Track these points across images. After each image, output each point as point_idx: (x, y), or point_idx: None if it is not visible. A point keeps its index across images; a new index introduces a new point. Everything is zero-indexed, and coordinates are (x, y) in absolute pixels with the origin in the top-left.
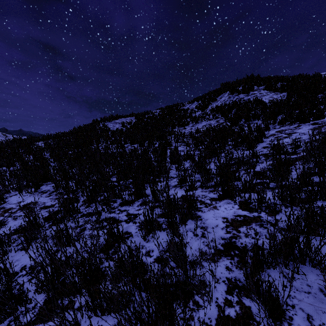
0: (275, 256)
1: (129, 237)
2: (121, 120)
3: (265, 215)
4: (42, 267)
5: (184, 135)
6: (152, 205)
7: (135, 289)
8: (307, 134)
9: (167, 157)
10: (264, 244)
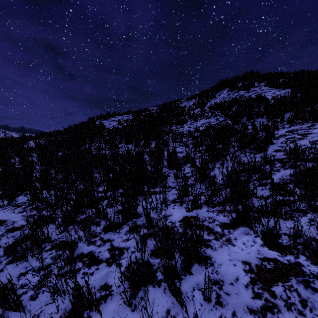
0: None
1: (108, 297)
2: (118, 118)
3: (307, 262)
4: None
5: (182, 134)
6: (144, 232)
7: None
8: None
9: (164, 160)
10: None
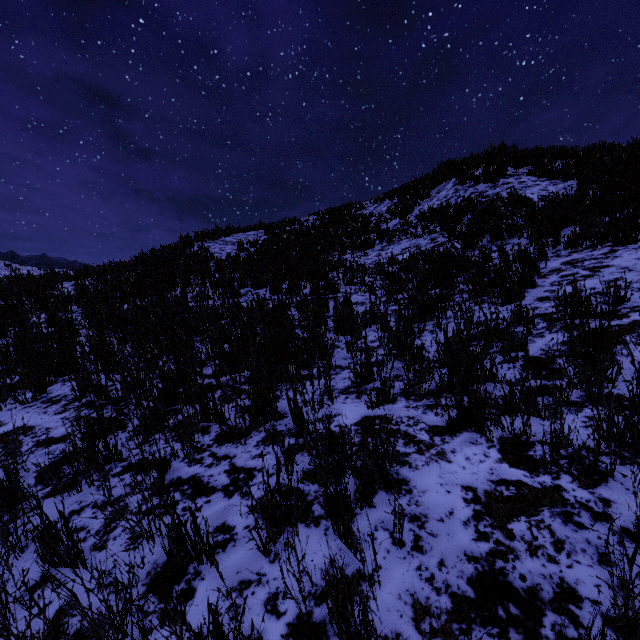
0: None
1: (228, 543)
2: (237, 237)
3: (572, 485)
4: None
5: (364, 270)
6: (291, 443)
7: None
8: (635, 269)
9: (329, 318)
10: (586, 585)
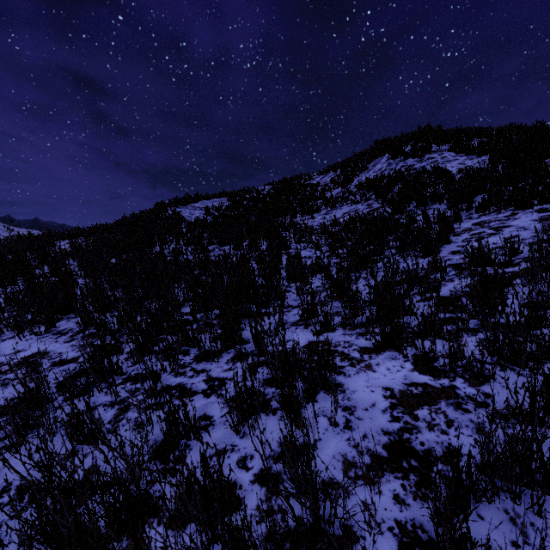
0: (492, 477)
1: (209, 427)
2: (204, 203)
3: (464, 385)
4: (33, 498)
5: (311, 230)
6: (253, 361)
7: (214, 542)
8: (530, 229)
9: (283, 269)
10: (466, 447)
